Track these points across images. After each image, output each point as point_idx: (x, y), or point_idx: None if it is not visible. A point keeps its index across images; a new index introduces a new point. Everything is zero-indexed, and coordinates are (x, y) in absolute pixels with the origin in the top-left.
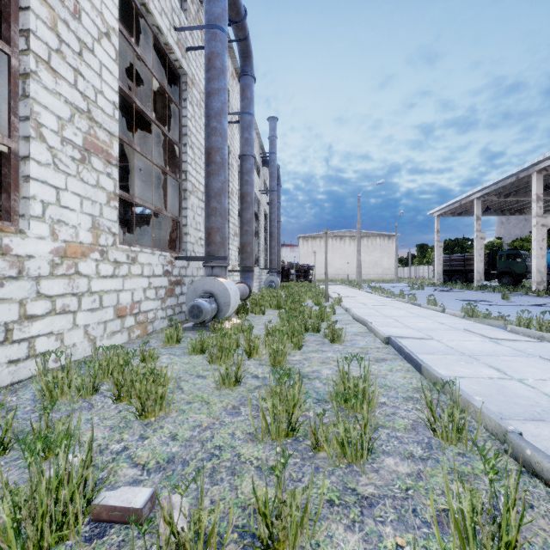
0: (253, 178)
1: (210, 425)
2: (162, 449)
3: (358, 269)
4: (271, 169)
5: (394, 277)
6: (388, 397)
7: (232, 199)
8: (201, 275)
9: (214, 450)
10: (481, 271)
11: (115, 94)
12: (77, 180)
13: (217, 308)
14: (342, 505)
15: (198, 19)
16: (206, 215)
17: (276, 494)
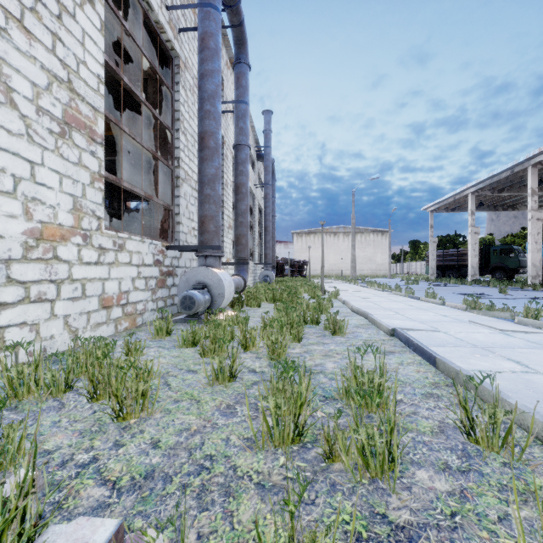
0: (248, 168)
1: (200, 429)
2: (140, 460)
3: (353, 264)
4: (265, 163)
5: (388, 272)
6: (405, 394)
7: (226, 191)
8: (194, 267)
9: (204, 461)
10: (475, 266)
11: (100, 67)
12: (56, 156)
13: (211, 300)
14: (372, 540)
15: (191, 1)
16: (199, 202)
17: (289, 539)
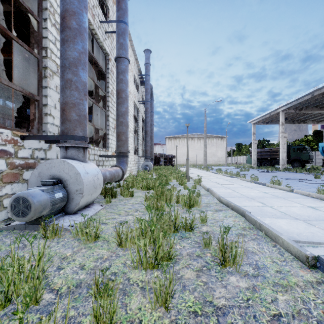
0: (127, 77)
1: None
2: None
3: (205, 157)
4: (146, 86)
5: (225, 162)
6: None
7: (112, 99)
8: None
9: None
10: (284, 159)
11: None
12: None
13: (67, 197)
14: None
15: None
16: (60, 88)
17: None
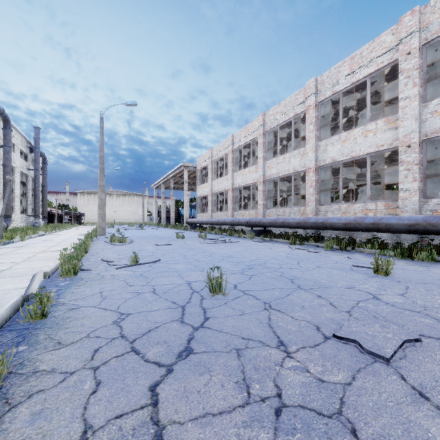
0: (11, 175)
1: None
2: None
3: None
4: (35, 157)
5: (142, 220)
6: None
7: None
8: None
9: None
10: (164, 218)
11: None
12: None
13: None
14: None
15: None
16: None
17: None
